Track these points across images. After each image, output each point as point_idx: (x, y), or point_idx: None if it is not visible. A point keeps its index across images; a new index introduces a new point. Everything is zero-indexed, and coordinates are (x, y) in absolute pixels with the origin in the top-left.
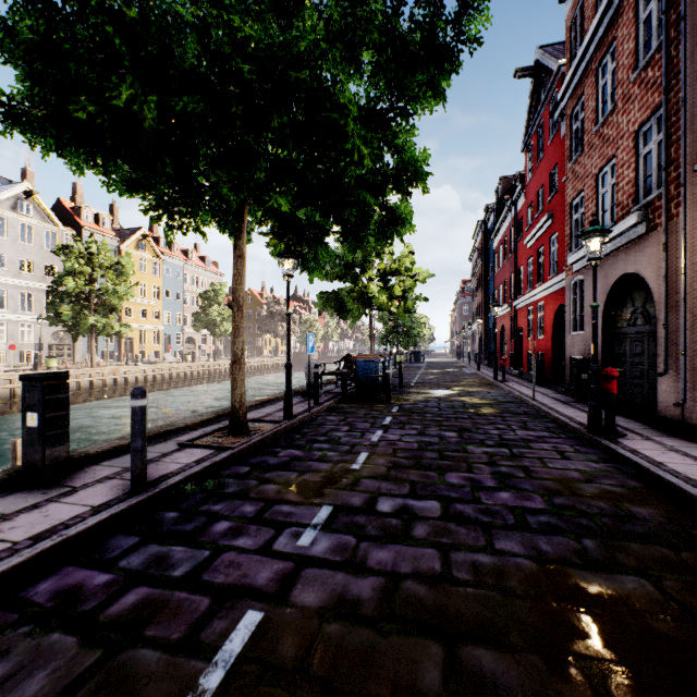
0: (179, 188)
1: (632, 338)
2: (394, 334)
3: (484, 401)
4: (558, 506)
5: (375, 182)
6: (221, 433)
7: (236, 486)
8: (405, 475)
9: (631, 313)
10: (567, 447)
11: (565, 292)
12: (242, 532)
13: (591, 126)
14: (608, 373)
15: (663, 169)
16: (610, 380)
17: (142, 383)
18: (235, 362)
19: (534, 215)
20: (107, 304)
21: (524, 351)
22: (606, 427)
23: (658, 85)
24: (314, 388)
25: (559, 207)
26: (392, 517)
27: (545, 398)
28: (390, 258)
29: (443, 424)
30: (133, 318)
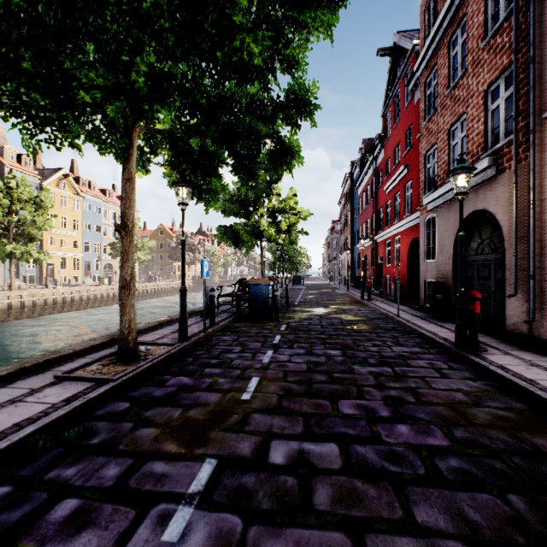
0: (53, 99)
1: (479, 264)
2: (281, 262)
3: (357, 318)
4: (462, 442)
5: (266, 113)
6: (109, 360)
7: (106, 432)
8: (298, 405)
9: (478, 243)
10: (441, 363)
11: (420, 227)
12: (89, 519)
13: (444, 90)
14: (472, 295)
15: (513, 119)
16: (474, 301)
17: (60, 304)
18: (124, 287)
19: (391, 167)
20: (25, 233)
21: (383, 275)
22: (470, 343)
23: (506, 49)
24: (210, 309)
25: (413, 159)
26: (287, 474)
27: (406, 314)
28: (277, 199)
29: (327, 341)
30: (54, 247)
